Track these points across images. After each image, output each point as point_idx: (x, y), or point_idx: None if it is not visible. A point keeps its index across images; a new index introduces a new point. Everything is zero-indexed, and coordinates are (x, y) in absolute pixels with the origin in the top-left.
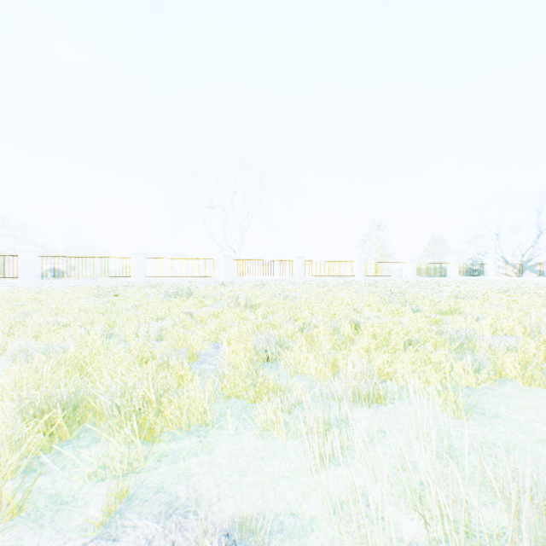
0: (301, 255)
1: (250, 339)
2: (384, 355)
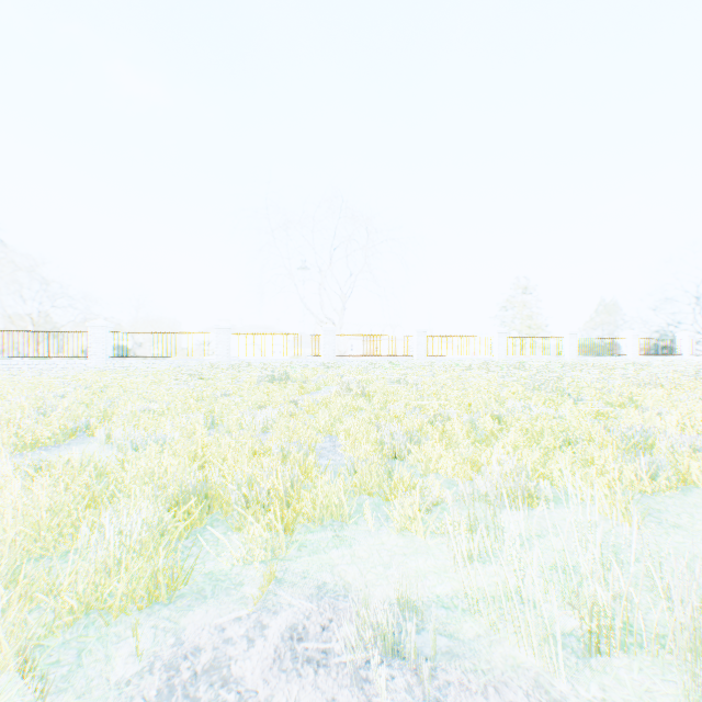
0: (422, 329)
1: (371, 433)
2: (536, 453)
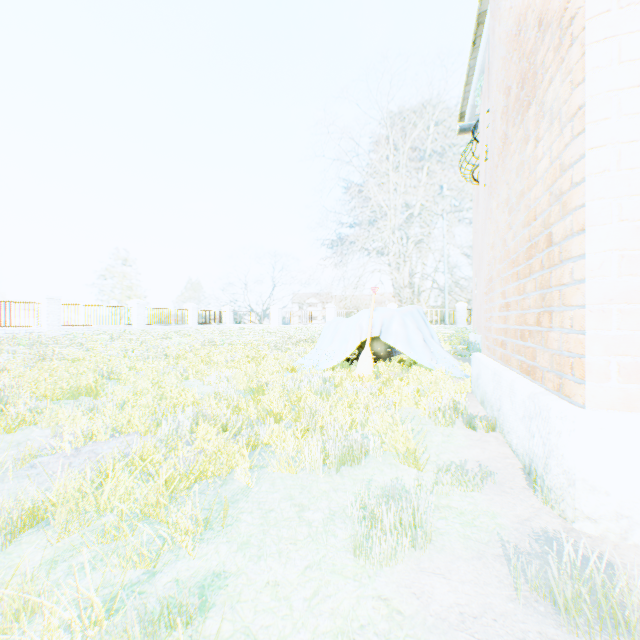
0: None
1: None
2: None
